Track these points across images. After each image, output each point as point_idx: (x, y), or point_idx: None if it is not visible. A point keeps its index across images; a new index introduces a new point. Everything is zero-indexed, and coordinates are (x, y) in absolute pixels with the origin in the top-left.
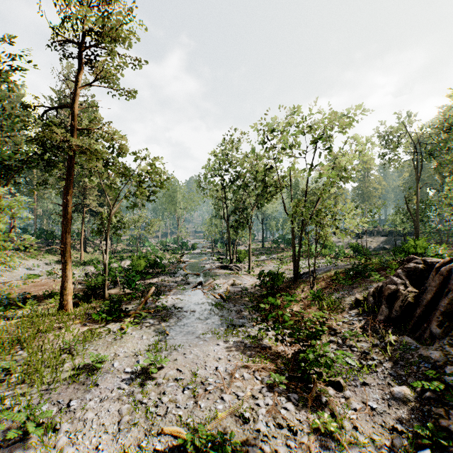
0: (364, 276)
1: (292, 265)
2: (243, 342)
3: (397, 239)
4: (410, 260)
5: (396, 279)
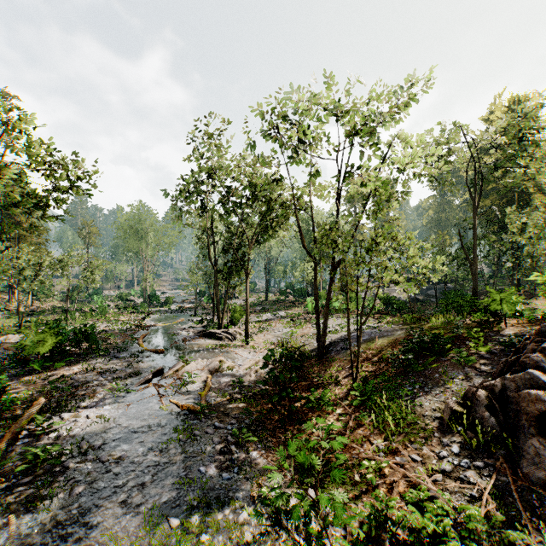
0: (436, 353)
1: (310, 327)
2: None
3: (430, 288)
4: None
5: (542, 375)
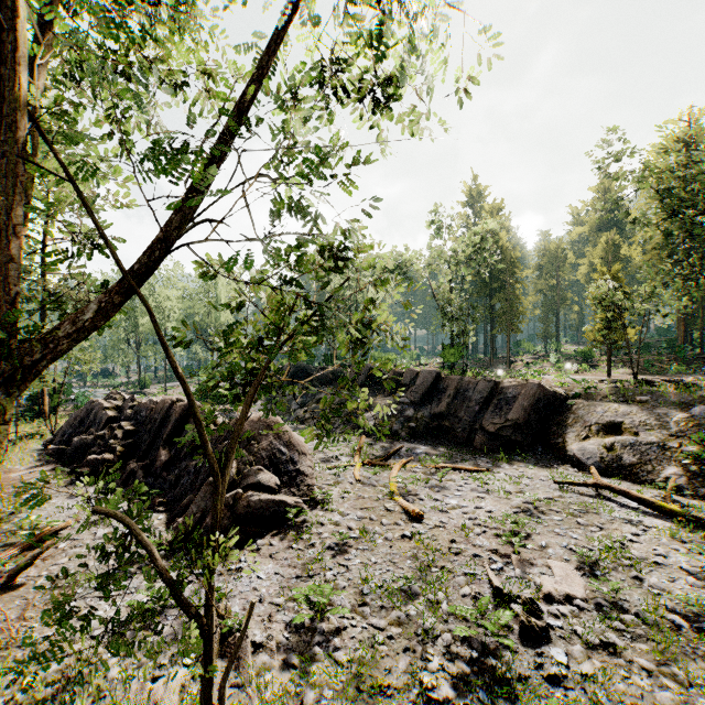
0: None
1: None
2: None
3: None
4: None
5: None
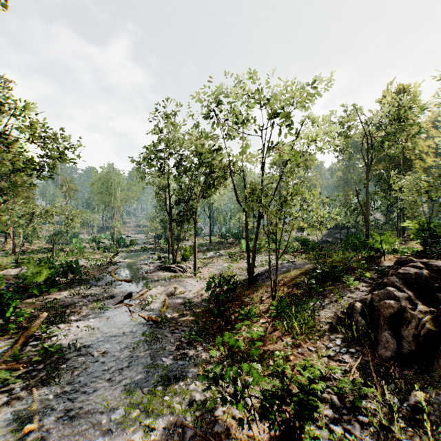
0: (333, 279)
1: (243, 262)
2: (180, 425)
3: (337, 232)
4: (404, 263)
5: (395, 290)
